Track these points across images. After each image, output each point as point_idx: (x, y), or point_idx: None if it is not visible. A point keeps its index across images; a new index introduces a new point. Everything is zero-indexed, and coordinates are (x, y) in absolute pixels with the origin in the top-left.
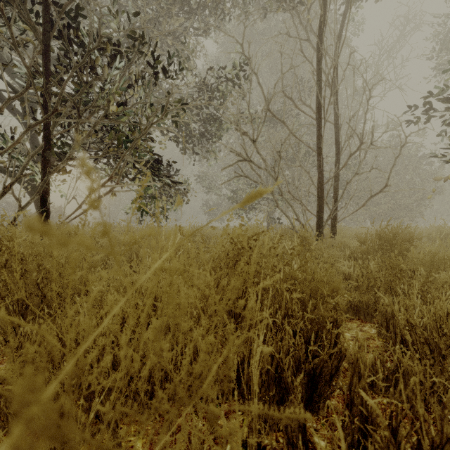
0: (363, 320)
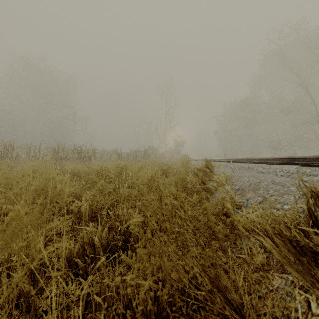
0: None
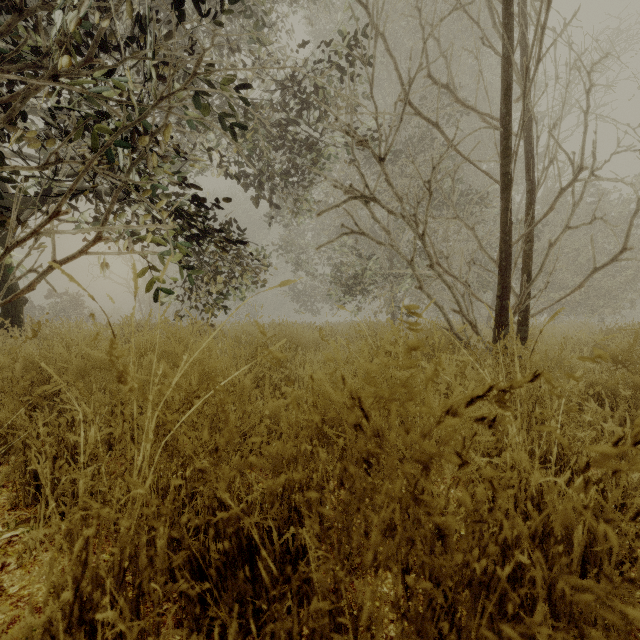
0: None
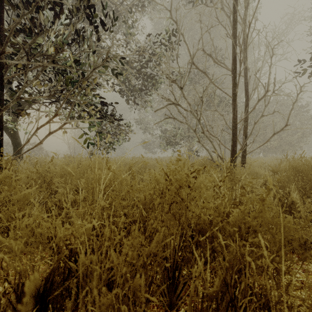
0: (298, 255)
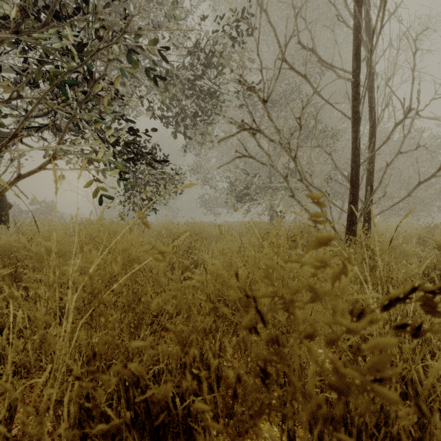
0: None
